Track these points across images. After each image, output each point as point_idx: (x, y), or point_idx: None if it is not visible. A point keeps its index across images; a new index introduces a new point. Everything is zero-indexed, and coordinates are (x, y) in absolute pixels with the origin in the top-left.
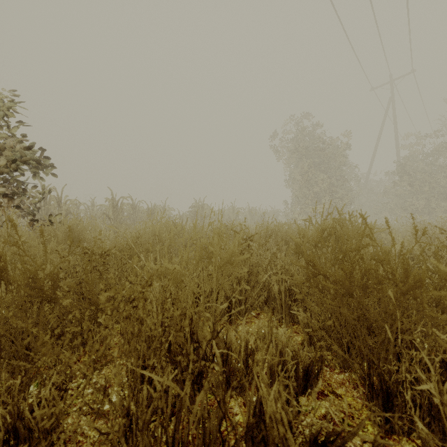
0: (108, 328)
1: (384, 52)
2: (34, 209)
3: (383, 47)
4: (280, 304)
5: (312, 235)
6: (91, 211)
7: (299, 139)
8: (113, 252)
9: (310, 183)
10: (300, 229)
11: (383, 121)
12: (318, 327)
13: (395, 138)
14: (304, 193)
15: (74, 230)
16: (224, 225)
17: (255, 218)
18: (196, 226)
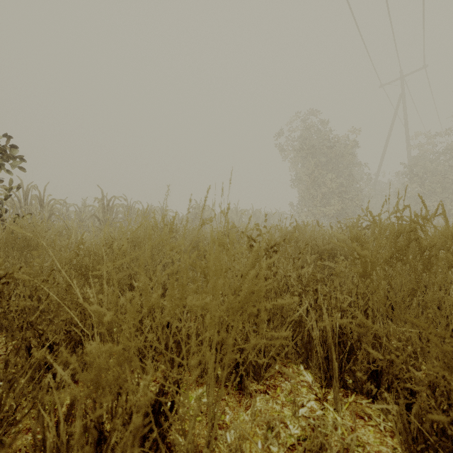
0: (2, 430)
1: (395, 46)
2: (0, 208)
3: (394, 39)
4: (322, 356)
5: (384, 244)
6: (81, 212)
7: (307, 136)
8: (20, 277)
9: (318, 183)
10: (333, 232)
11: (393, 119)
12: (434, 441)
13: (406, 137)
14: (311, 194)
15: (24, 233)
16: (231, 225)
17: (260, 221)
18: (194, 229)
